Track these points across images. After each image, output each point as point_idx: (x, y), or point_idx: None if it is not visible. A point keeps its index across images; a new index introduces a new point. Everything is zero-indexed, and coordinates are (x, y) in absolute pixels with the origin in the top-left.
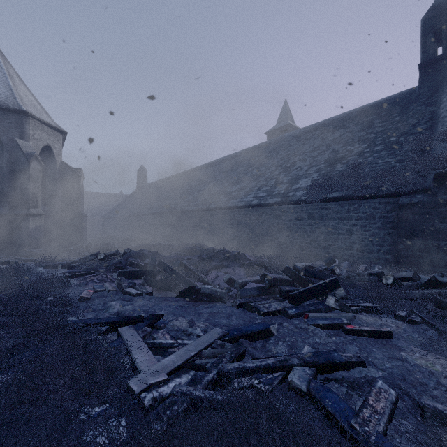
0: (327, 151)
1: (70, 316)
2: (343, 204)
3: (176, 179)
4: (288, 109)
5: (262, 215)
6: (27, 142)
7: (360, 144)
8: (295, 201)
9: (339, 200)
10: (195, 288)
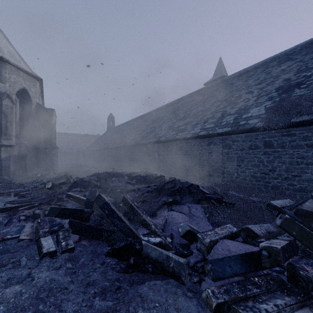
0: (277, 81)
1: None
2: None
3: (134, 121)
4: (223, 64)
5: (210, 145)
6: (3, 84)
7: None
8: (249, 129)
9: (309, 124)
10: (134, 246)
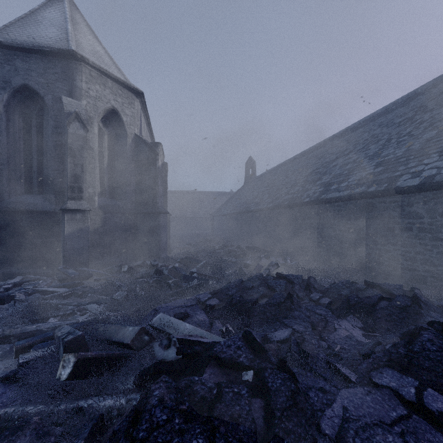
0: None
1: None
2: None
3: (292, 162)
4: None
5: None
6: (78, 102)
7: None
8: None
9: None
10: None
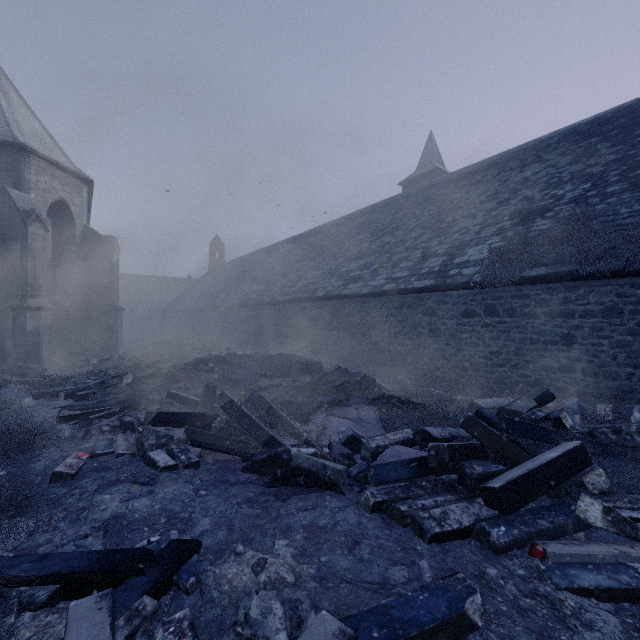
0: (514, 200)
1: (3, 532)
2: (556, 288)
3: (265, 254)
4: (435, 146)
5: (401, 308)
6: (26, 194)
7: (575, 184)
8: (462, 284)
9: (546, 281)
10: (281, 457)
